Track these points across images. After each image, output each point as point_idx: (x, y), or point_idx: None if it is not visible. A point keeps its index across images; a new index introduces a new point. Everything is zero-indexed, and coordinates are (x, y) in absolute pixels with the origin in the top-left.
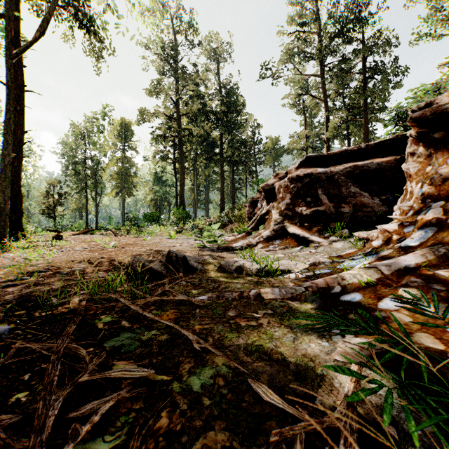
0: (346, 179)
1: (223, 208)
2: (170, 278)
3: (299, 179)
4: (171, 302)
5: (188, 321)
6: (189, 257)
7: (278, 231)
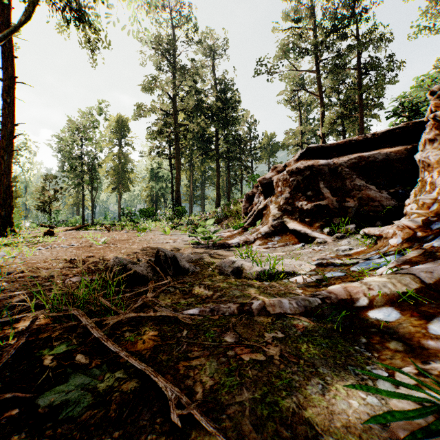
0: (350, 172)
1: (219, 203)
2: (153, 285)
3: (299, 172)
4: (152, 318)
5: (170, 352)
6: (181, 255)
7: (277, 227)
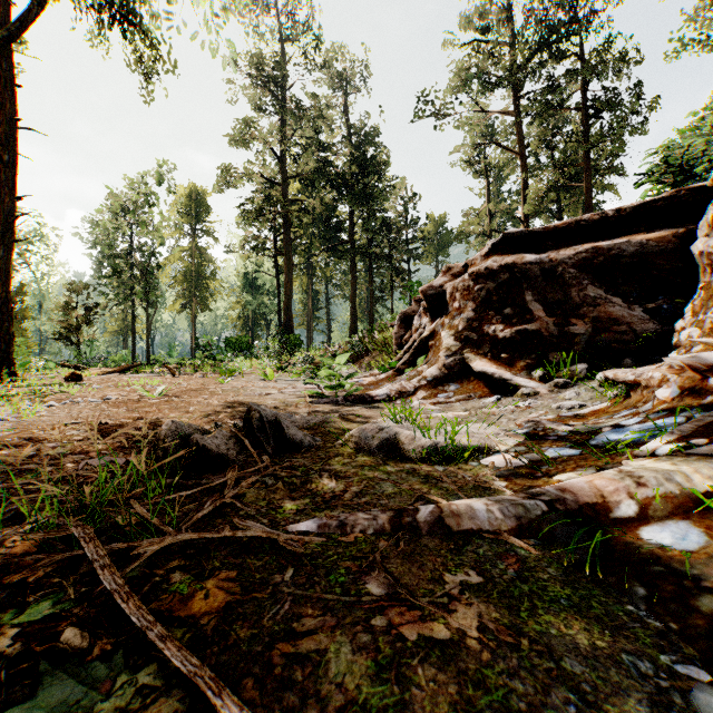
0: (578, 274)
1: (355, 329)
2: (235, 475)
3: (490, 276)
4: (229, 540)
5: (257, 620)
6: (290, 417)
7: (454, 368)
